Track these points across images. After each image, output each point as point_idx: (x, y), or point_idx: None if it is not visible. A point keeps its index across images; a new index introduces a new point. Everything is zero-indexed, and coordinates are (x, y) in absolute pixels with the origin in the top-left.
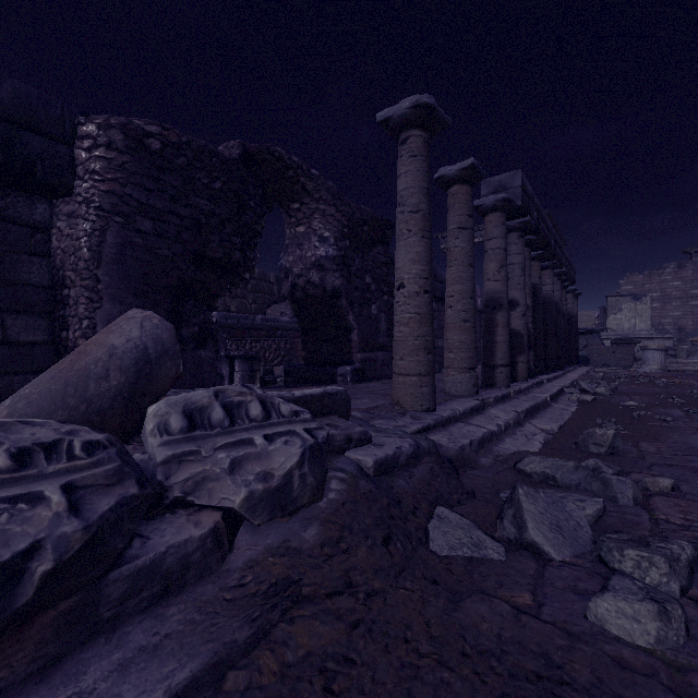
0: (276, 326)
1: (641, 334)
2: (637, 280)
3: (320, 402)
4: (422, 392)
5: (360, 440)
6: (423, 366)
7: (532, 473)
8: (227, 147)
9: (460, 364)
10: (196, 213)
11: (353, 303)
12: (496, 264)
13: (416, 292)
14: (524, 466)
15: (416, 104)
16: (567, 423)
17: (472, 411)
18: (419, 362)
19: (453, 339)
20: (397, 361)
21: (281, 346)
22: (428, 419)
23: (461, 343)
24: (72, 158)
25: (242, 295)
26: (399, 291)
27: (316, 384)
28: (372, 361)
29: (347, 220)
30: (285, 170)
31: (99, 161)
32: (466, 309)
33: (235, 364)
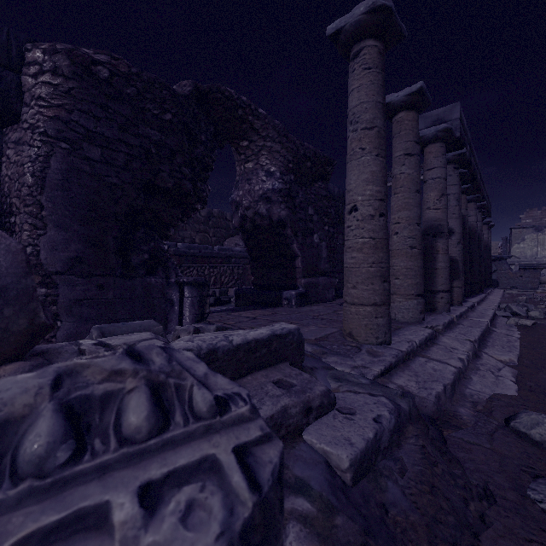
0: (230, 255)
1: (543, 260)
2: (536, 215)
3: (266, 348)
4: (377, 323)
5: (322, 406)
6: (379, 296)
7: (544, 442)
8: (180, 86)
9: (407, 291)
10: (146, 142)
11: (297, 233)
12: (437, 193)
13: (370, 215)
14: (526, 428)
15: (372, 7)
16: (521, 352)
17: (427, 342)
18: (374, 291)
19: (399, 266)
20: (349, 289)
21: (235, 271)
22: (387, 355)
23: (408, 269)
24: (19, 85)
25: (204, 230)
26: (351, 215)
27: (263, 307)
28: (314, 286)
29: (291, 156)
30: (234, 109)
31: (45, 87)
32: (413, 235)
33: (184, 290)
